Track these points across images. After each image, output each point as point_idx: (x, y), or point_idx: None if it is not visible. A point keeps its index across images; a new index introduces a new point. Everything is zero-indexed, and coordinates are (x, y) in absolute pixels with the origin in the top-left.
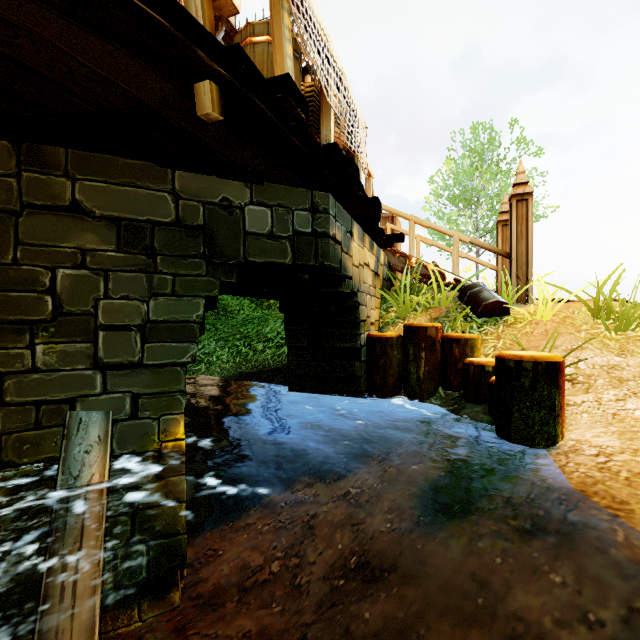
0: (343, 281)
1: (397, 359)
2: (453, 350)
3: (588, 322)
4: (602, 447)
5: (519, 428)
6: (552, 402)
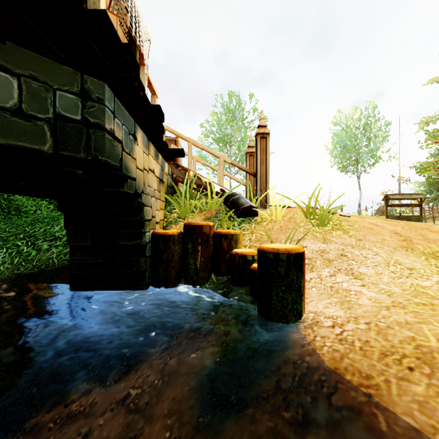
0: (125, 181)
1: (178, 253)
2: (222, 243)
3: (303, 221)
4: (334, 318)
5: (277, 309)
6: (299, 285)
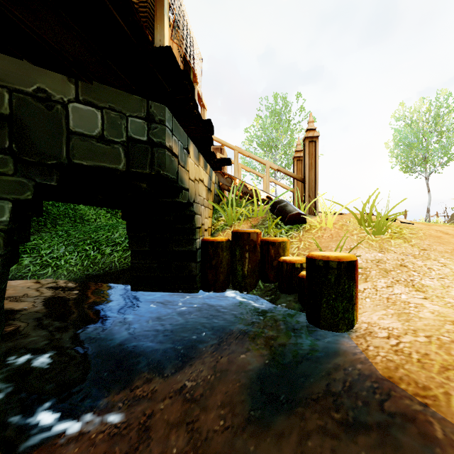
0: (180, 192)
1: (226, 259)
2: (270, 251)
3: (357, 228)
4: (389, 329)
5: (327, 316)
6: (351, 293)
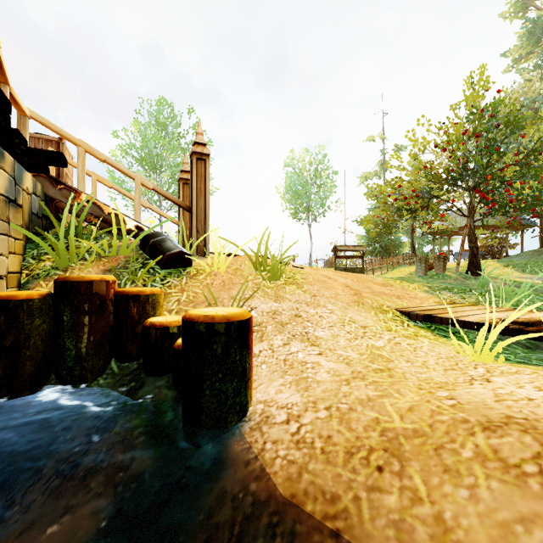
0: None
1: (42, 331)
2: (130, 310)
3: (252, 273)
4: (289, 407)
5: (211, 408)
6: (244, 366)
